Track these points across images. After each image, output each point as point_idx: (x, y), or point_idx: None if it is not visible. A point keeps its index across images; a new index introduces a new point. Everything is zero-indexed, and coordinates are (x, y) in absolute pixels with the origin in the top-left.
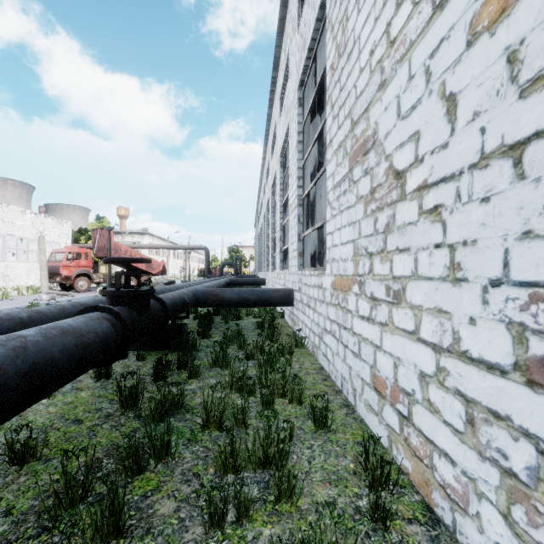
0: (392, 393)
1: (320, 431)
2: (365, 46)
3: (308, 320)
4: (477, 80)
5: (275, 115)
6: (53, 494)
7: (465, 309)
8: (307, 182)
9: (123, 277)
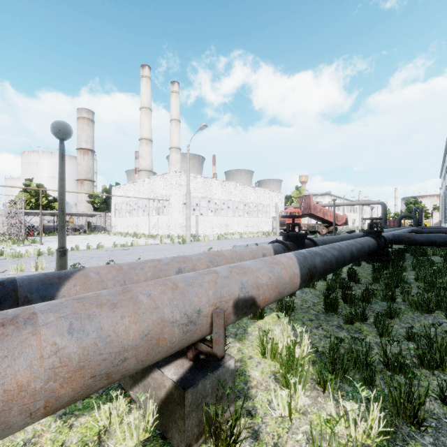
0: None
1: None
2: None
3: None
4: None
5: None
6: (373, 277)
7: None
8: None
9: (318, 227)
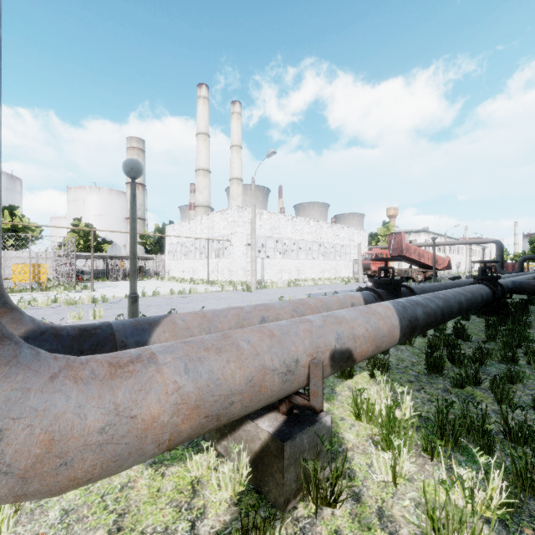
0: None
1: None
2: None
3: None
4: None
5: None
6: (487, 334)
7: None
8: None
9: (412, 272)
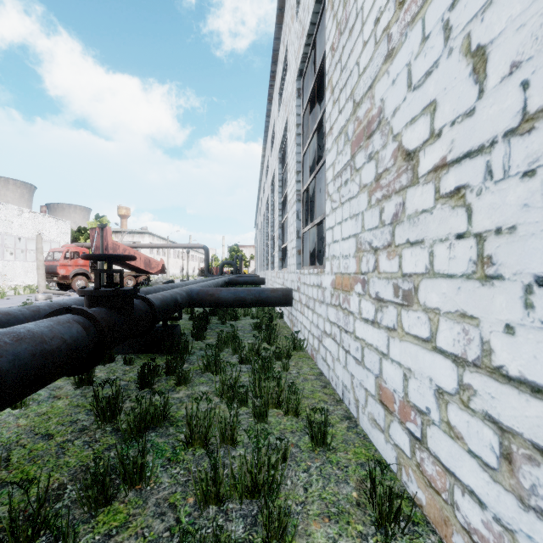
0: (401, 408)
1: (318, 449)
2: (370, 15)
3: (307, 321)
4: (516, 21)
5: (274, 110)
6: None
7: (499, 314)
8: (306, 176)
9: None
